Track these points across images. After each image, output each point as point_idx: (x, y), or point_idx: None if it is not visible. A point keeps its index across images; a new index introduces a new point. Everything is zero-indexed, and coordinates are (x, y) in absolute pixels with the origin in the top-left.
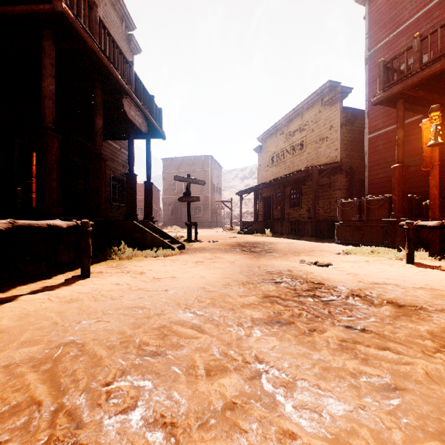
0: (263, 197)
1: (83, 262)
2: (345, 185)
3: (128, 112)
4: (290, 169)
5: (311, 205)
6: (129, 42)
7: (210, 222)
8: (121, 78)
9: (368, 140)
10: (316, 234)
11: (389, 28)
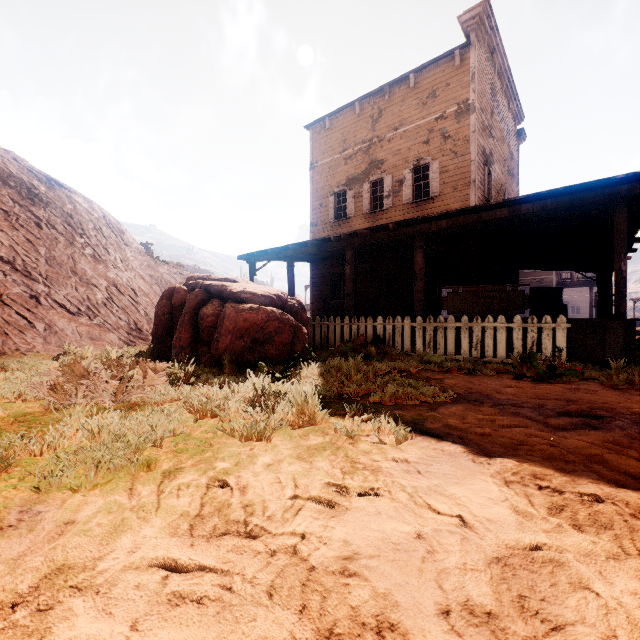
0: None
1: None
2: None
3: None
4: None
5: None
6: None
7: None
8: None
9: None
10: None
11: None
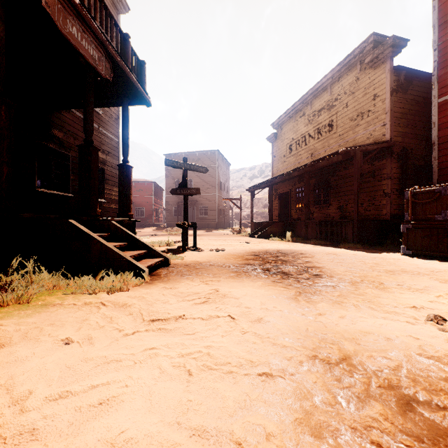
0: (279, 194)
1: None
2: (397, 172)
3: (62, 23)
4: (315, 157)
5: (344, 201)
6: None
7: (217, 223)
8: None
9: (437, 105)
10: (358, 239)
11: None
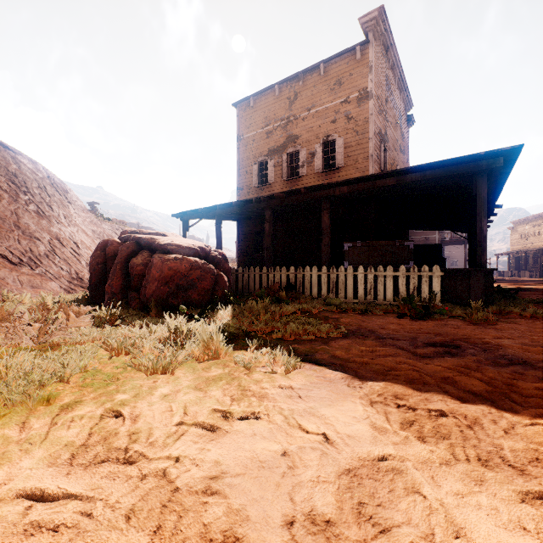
0: (514, 257)
1: None
2: None
3: None
4: (532, 244)
5: None
6: None
7: None
8: None
9: None
10: (541, 276)
11: None
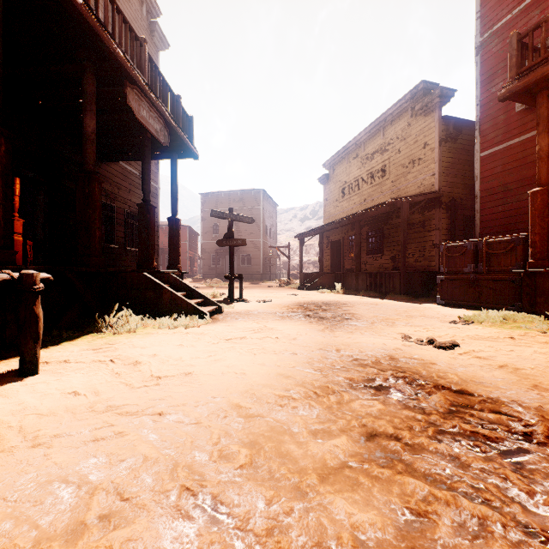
0: (331, 242)
1: (23, 347)
2: (446, 223)
3: (137, 110)
4: (368, 203)
5: (396, 251)
6: (152, 32)
7: (261, 274)
8: (123, 57)
9: (479, 159)
10: (405, 291)
11: (512, 1)
